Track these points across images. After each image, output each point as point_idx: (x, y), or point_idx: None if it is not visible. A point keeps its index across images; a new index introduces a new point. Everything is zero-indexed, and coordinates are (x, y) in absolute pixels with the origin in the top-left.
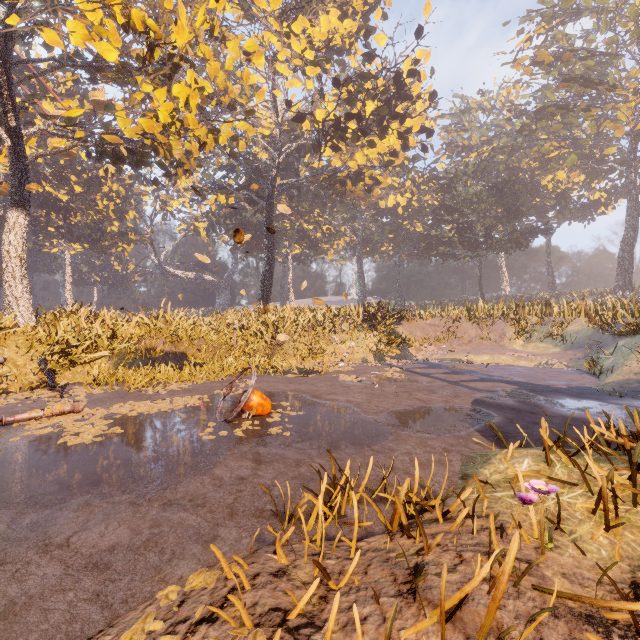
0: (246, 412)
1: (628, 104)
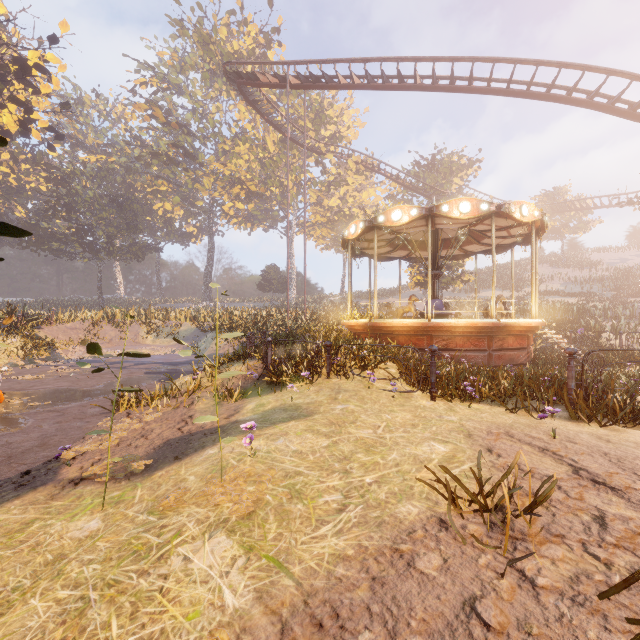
0: None
1: (209, 178)
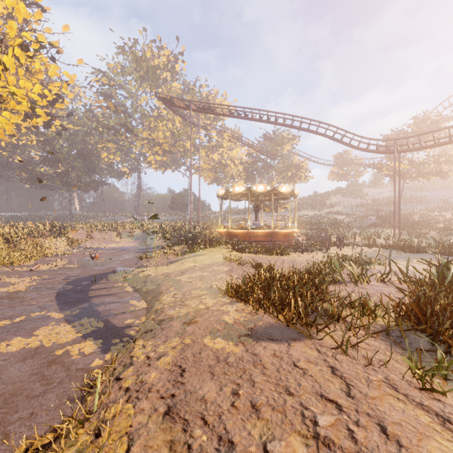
0: (96, 258)
1: (140, 141)
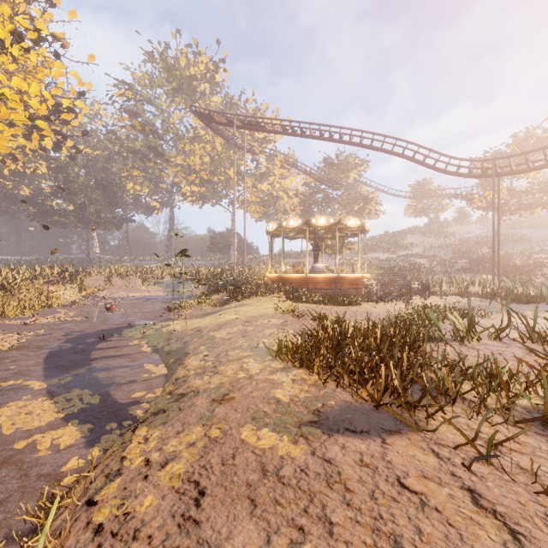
0: (112, 309)
1: (172, 168)
